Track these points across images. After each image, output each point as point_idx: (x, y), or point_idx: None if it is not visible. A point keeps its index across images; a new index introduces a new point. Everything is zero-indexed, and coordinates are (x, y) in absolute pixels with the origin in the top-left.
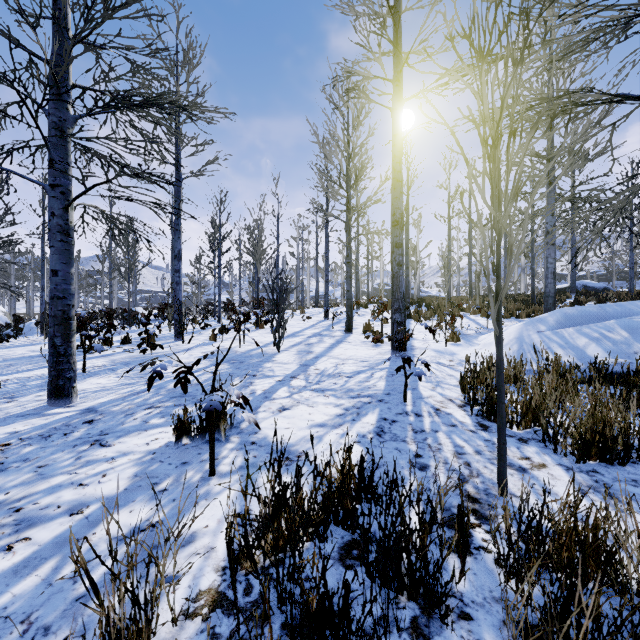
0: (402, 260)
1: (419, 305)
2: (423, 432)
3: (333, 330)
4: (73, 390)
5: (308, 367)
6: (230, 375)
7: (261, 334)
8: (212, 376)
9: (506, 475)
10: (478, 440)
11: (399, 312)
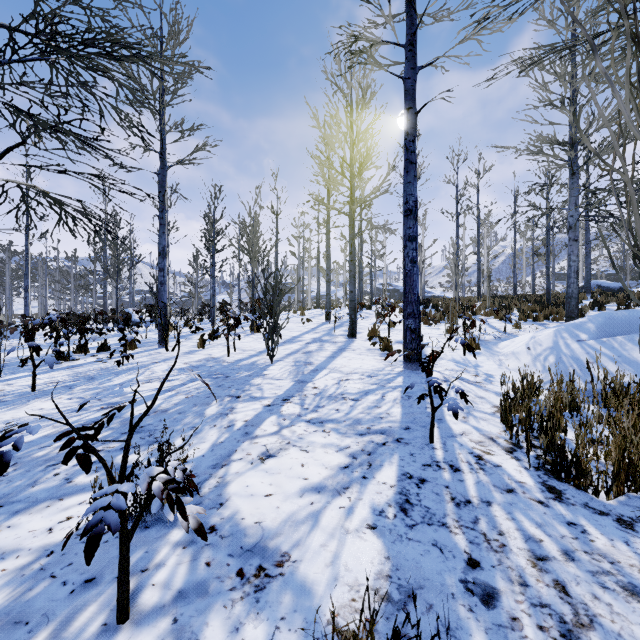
0: (416, 256)
1: (426, 306)
2: (469, 505)
3: (335, 335)
4: None
5: (305, 384)
6: (208, 396)
7: (255, 339)
8: (185, 398)
9: None
10: (557, 523)
11: (413, 317)
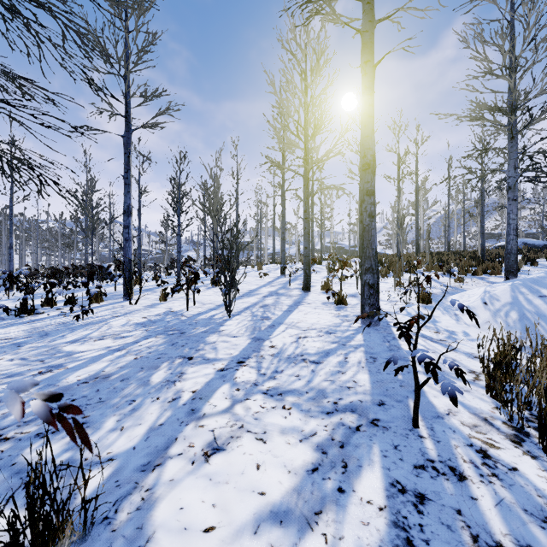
0: (374, 210)
1: None
2: None
3: (290, 288)
4: None
5: (261, 343)
6: (158, 357)
7: (216, 292)
8: (134, 359)
9: None
10: None
11: (371, 272)
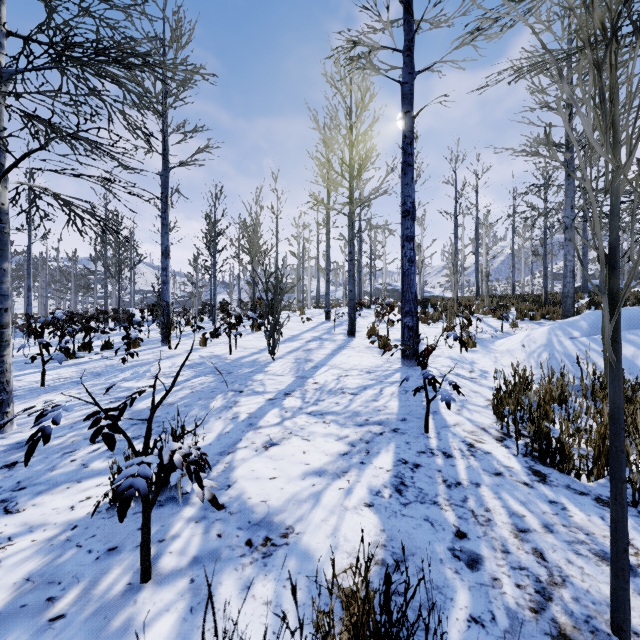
0: (414, 256)
1: (425, 306)
2: (459, 486)
3: (334, 333)
4: (6, 416)
5: (305, 380)
6: (212, 391)
7: (256, 338)
8: (191, 392)
9: (629, 603)
10: (540, 502)
11: (410, 315)
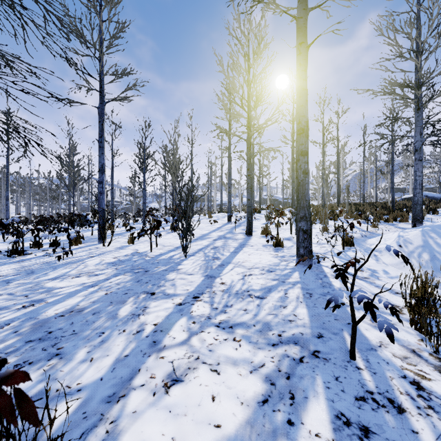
0: (307, 168)
1: None
2: None
3: (235, 233)
4: None
5: (213, 280)
6: (125, 293)
7: (174, 236)
8: (104, 294)
9: None
10: None
11: (305, 220)
